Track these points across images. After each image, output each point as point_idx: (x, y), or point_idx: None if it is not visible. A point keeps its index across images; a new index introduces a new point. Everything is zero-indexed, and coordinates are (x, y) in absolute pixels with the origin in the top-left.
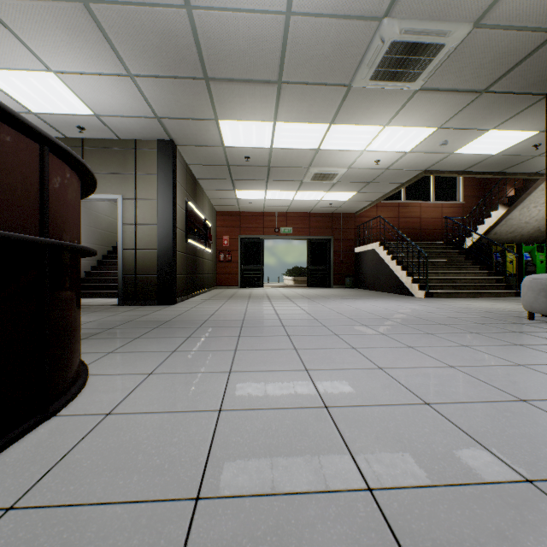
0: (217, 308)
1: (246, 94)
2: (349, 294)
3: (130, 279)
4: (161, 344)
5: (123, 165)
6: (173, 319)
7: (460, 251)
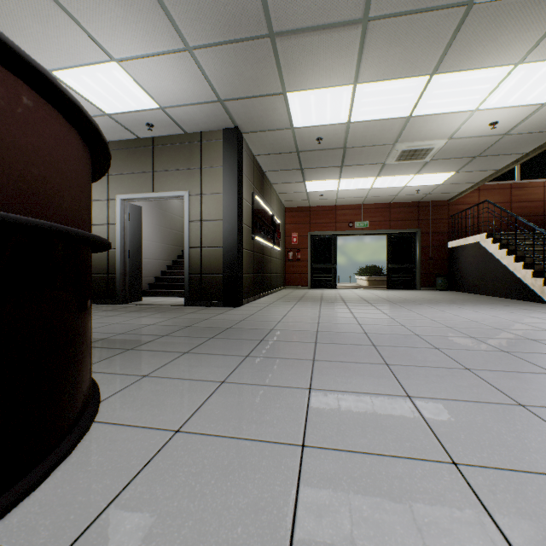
0: (285, 313)
1: (320, 48)
2: (446, 298)
3: (195, 279)
4: (210, 367)
5: (189, 160)
6: (234, 326)
7: None
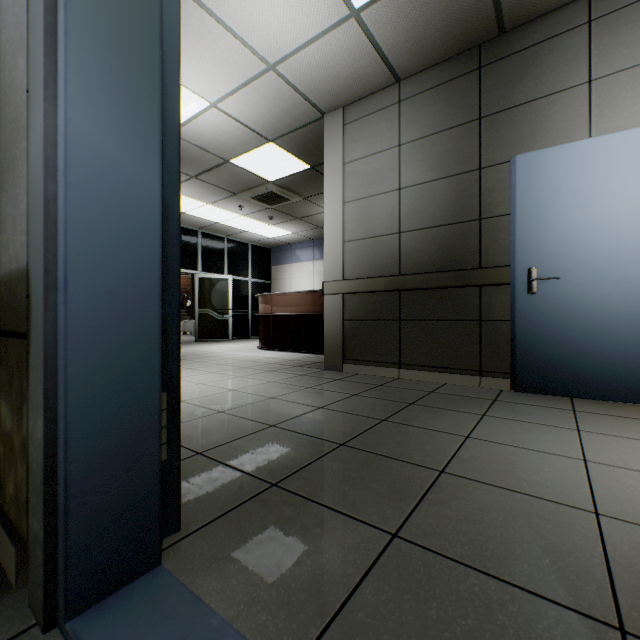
0: None
1: None
2: None
3: None
4: None
5: None
6: None
7: (183, 308)
